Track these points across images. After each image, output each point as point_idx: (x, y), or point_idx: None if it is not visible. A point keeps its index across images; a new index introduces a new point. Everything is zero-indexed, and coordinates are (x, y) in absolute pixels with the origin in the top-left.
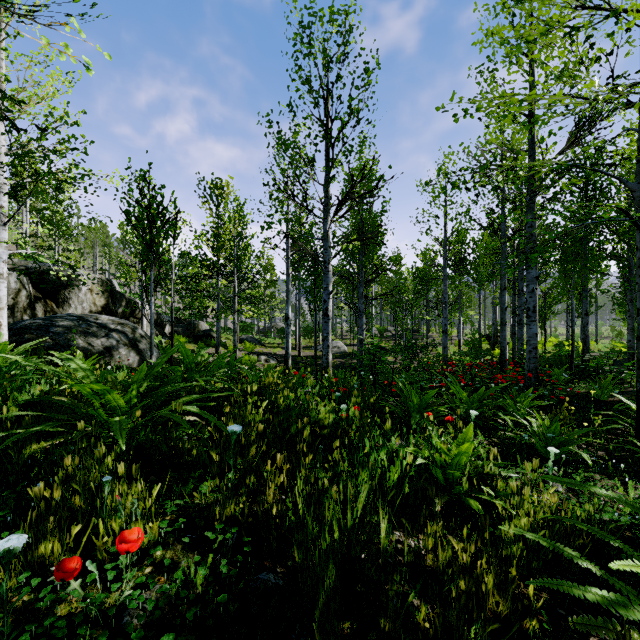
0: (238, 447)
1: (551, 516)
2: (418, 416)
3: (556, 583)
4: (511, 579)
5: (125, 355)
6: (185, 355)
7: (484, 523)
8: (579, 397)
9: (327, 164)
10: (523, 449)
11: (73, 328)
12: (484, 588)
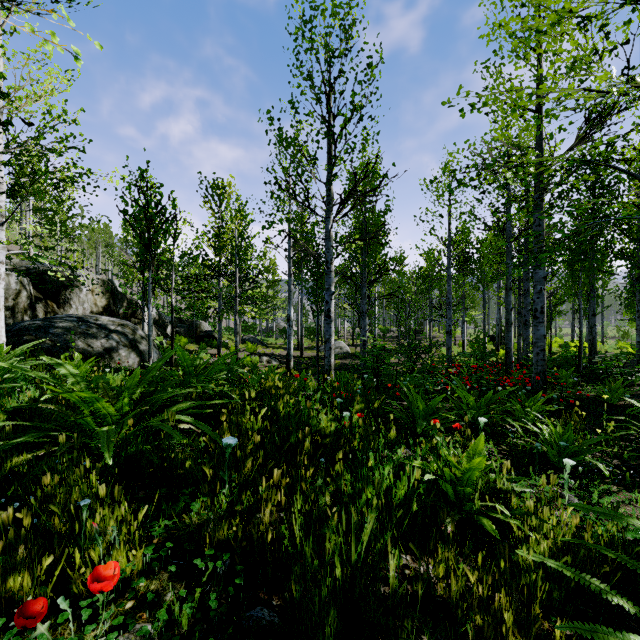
0: (234, 460)
1: (573, 540)
2: (424, 423)
3: (589, 629)
4: (534, 617)
5: (125, 356)
6: (183, 358)
7: (503, 553)
8: (588, 400)
9: (329, 161)
10: (535, 458)
11: (72, 329)
12: (504, 629)
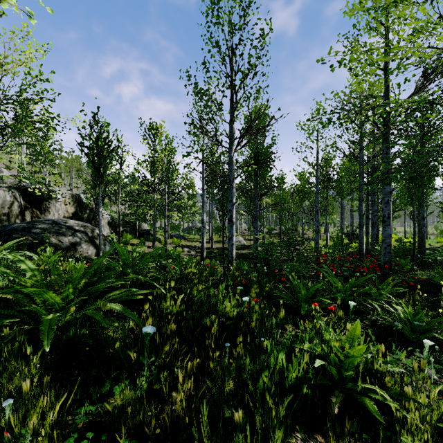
0: (154, 343)
1: None
2: (306, 306)
3: None
4: None
5: (86, 249)
6: (122, 253)
7: None
8: (423, 282)
9: (232, 106)
10: (393, 333)
11: (48, 229)
12: None
